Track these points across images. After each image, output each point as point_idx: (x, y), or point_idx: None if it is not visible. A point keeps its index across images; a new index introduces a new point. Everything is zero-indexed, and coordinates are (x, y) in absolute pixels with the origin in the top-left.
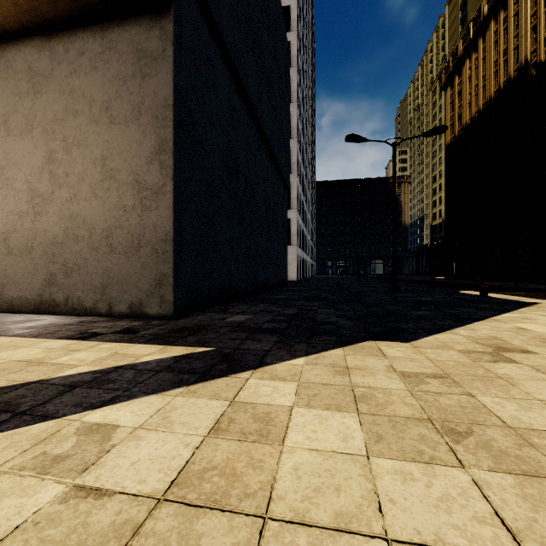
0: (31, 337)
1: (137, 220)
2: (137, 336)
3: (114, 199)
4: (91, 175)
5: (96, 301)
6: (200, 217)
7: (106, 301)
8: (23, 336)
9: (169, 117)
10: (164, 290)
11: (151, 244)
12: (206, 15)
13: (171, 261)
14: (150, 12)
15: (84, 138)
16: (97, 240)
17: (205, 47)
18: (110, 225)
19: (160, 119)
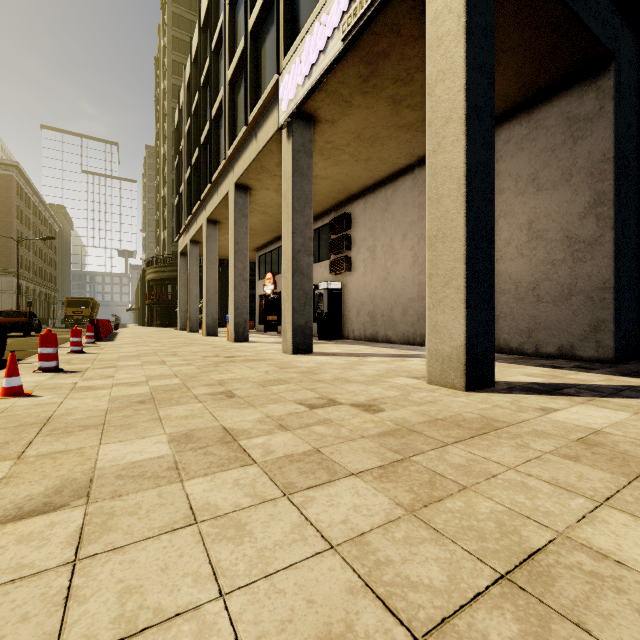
0: (508, 363)
1: (567, 272)
2: (603, 371)
3: (541, 255)
4: (517, 238)
5: (522, 343)
6: (633, 260)
7: (532, 343)
8: (500, 362)
9: (607, 170)
10: (601, 335)
11: (584, 292)
12: (639, 37)
13: (611, 308)
14: (583, 79)
15: (509, 210)
16: (523, 292)
17: (637, 72)
18: (536, 279)
19: (596, 175)
